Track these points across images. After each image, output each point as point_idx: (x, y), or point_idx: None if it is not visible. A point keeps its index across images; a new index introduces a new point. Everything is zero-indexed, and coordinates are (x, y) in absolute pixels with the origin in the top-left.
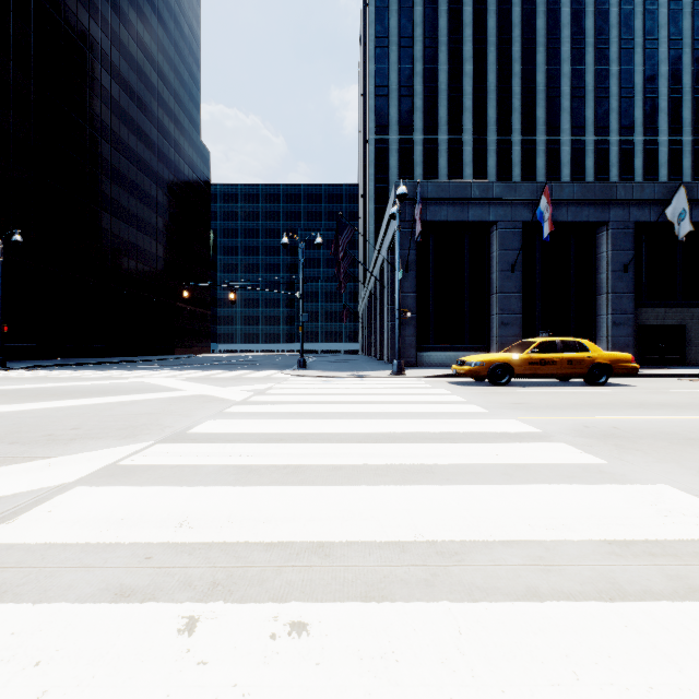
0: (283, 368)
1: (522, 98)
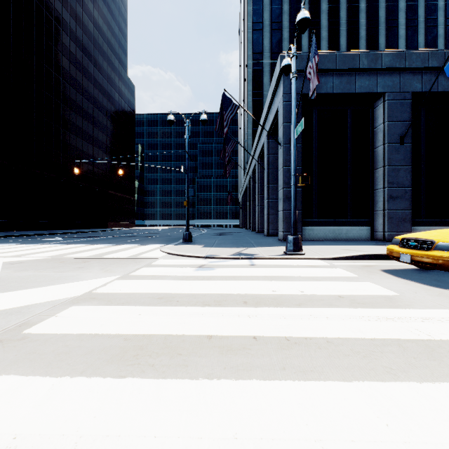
0: (170, 241)
1: (367, 29)
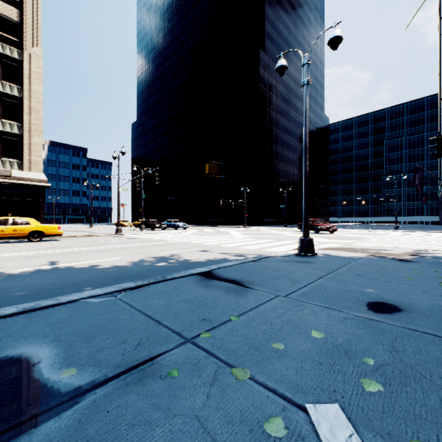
0: (386, 229)
1: None
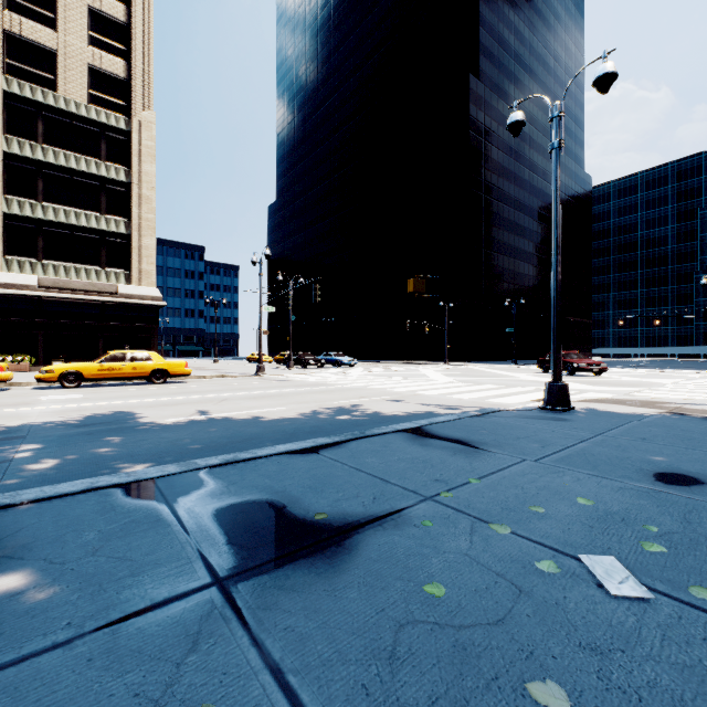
0: (700, 369)
1: None
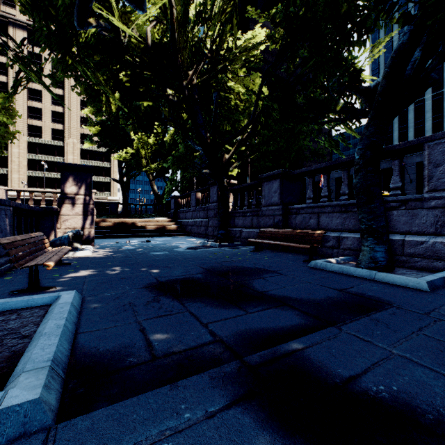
0: None
1: None
